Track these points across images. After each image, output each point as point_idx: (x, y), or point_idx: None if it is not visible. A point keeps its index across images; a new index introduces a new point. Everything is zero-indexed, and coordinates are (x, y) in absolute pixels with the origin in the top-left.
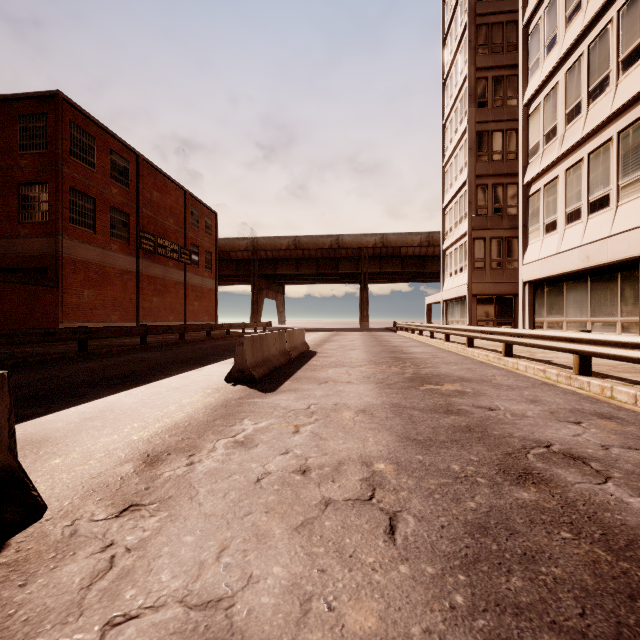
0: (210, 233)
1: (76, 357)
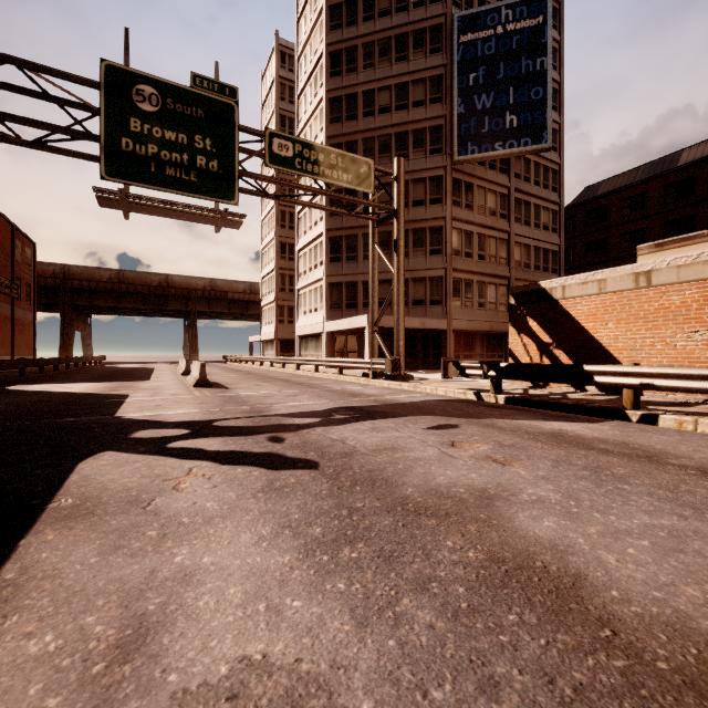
0: (29, 264)
1: (44, 376)
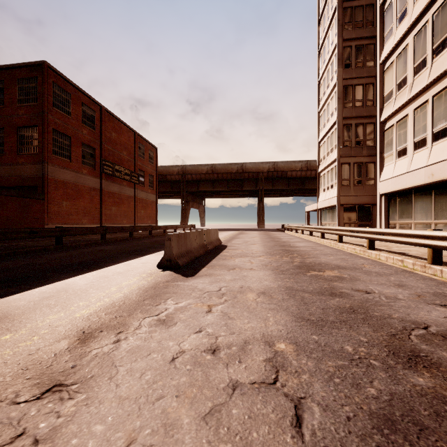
0: (152, 162)
1: (53, 249)
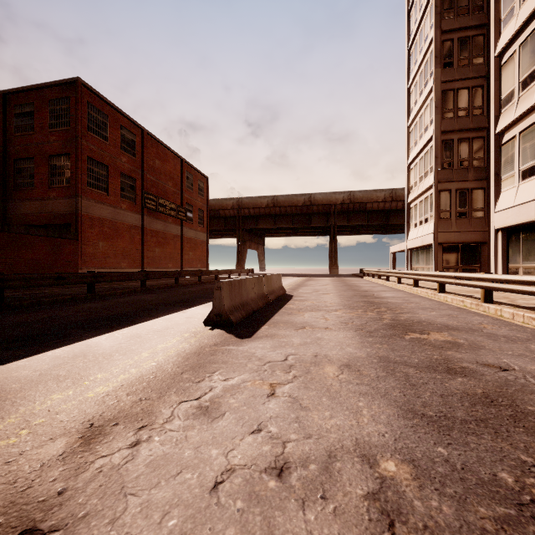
0: (202, 194)
1: (85, 298)
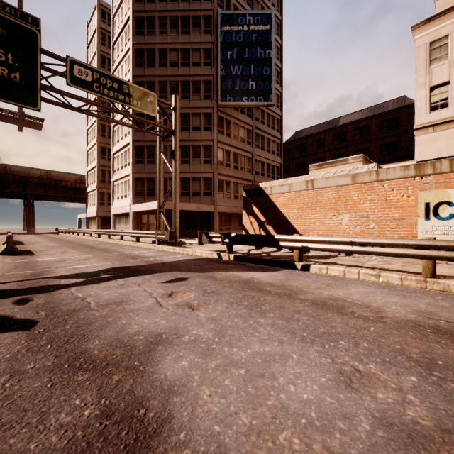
0: None
1: None
